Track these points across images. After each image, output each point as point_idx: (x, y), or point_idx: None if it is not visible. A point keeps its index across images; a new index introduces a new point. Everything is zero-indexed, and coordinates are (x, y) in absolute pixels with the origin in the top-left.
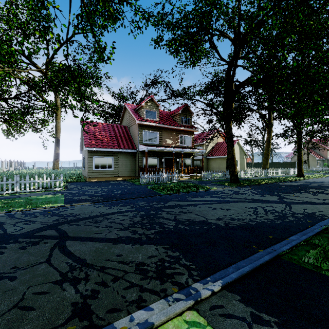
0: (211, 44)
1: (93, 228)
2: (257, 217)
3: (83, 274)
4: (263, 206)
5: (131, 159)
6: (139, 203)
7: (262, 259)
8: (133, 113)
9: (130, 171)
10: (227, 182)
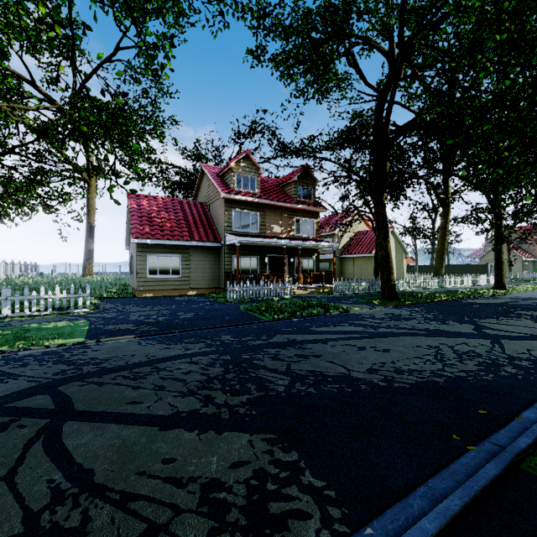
0: (350, 61)
1: (128, 391)
2: (444, 366)
3: (78, 516)
4: (450, 343)
5: (212, 259)
6: (222, 337)
7: (482, 473)
8: (215, 181)
9: (211, 280)
10: (378, 299)
